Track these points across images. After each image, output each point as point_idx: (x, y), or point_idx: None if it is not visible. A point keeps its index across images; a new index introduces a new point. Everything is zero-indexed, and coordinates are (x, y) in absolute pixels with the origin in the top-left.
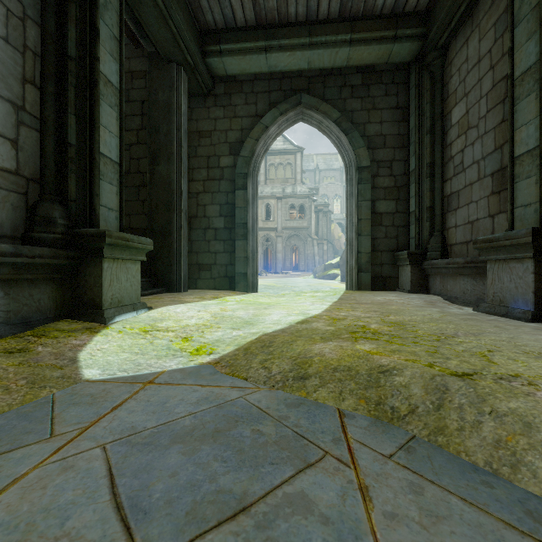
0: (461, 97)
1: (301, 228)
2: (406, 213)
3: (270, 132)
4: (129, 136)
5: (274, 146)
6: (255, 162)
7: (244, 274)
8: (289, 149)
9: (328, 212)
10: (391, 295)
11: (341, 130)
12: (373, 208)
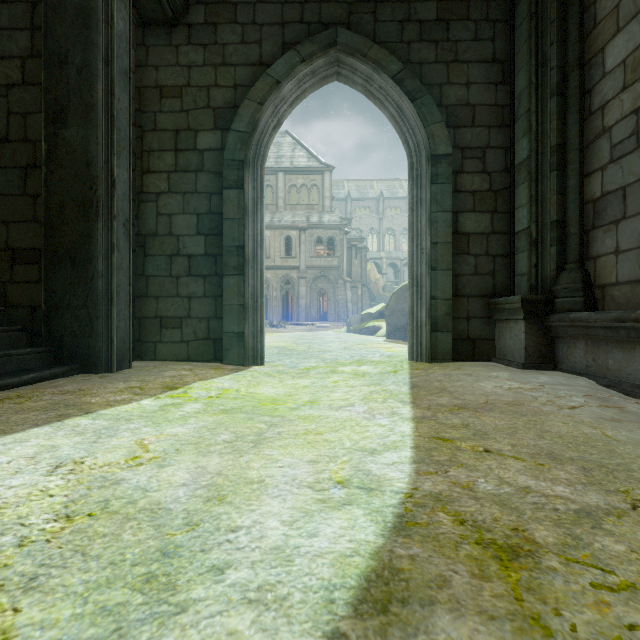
0: (634, 14)
1: (330, 267)
2: (507, 235)
3: (284, 92)
4: (7, 70)
5: (296, 163)
6: (258, 142)
7: (238, 335)
8: (315, 167)
9: (363, 248)
10: (501, 375)
11: (404, 93)
12: (454, 225)
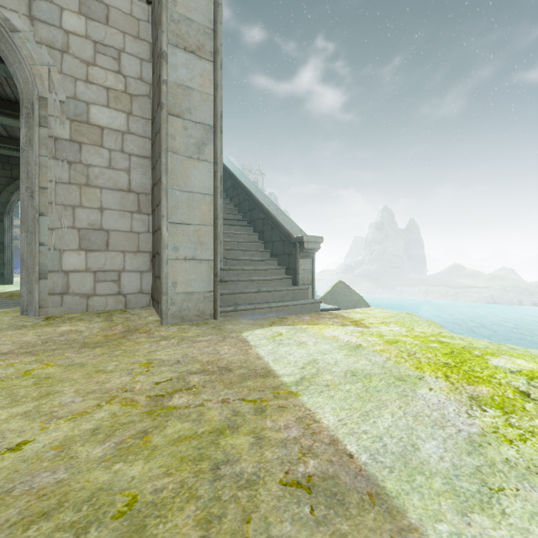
0: None
1: None
2: None
3: None
4: None
5: None
6: (11, 205)
7: (1, 274)
8: None
9: None
10: None
11: None
12: None
